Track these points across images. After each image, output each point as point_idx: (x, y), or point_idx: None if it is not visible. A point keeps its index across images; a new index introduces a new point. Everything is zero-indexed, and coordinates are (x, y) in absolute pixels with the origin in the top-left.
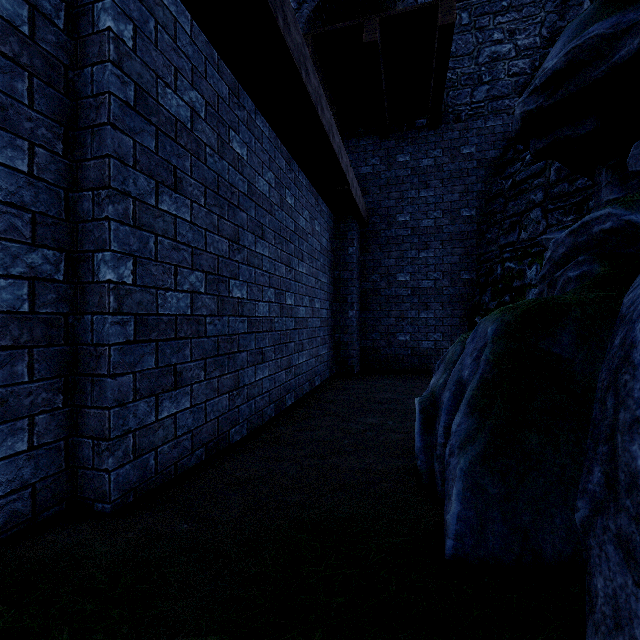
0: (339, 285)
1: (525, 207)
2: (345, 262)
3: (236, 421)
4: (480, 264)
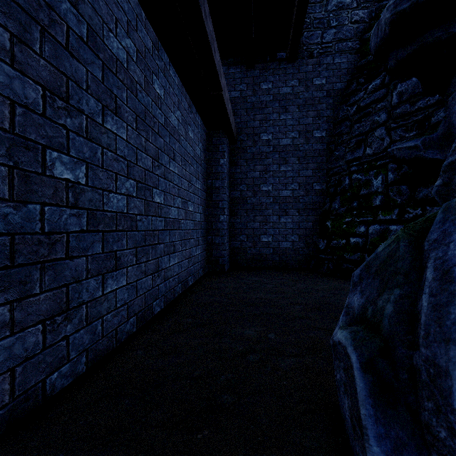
0: (211, 192)
1: (369, 127)
2: (217, 172)
3: (62, 359)
4: (329, 177)
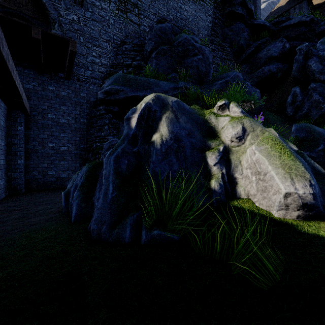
0: (11, 146)
1: (103, 124)
2: (15, 134)
3: None
4: (88, 142)
